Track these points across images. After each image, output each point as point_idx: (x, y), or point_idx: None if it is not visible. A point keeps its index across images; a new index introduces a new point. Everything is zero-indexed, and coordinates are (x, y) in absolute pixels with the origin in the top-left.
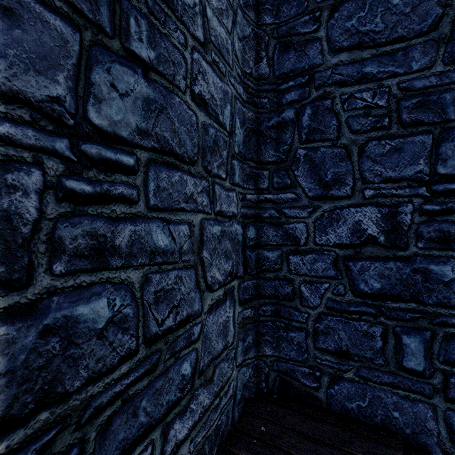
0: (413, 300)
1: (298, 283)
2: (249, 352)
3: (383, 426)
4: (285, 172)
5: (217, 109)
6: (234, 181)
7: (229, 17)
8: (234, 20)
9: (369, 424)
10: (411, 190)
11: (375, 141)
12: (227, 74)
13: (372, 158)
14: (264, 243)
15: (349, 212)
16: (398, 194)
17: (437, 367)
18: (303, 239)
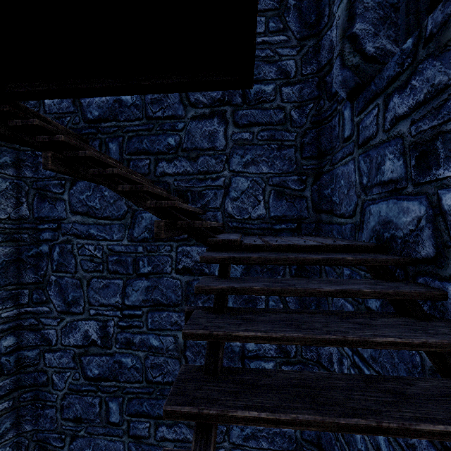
0: (114, 380)
1: (51, 373)
2: (7, 435)
3: None
4: (42, 291)
5: None
6: None
7: None
8: None
9: None
10: (113, 313)
11: (96, 278)
12: None
13: (94, 290)
14: (25, 345)
15: (82, 323)
16: (107, 314)
17: (125, 418)
18: (54, 341)
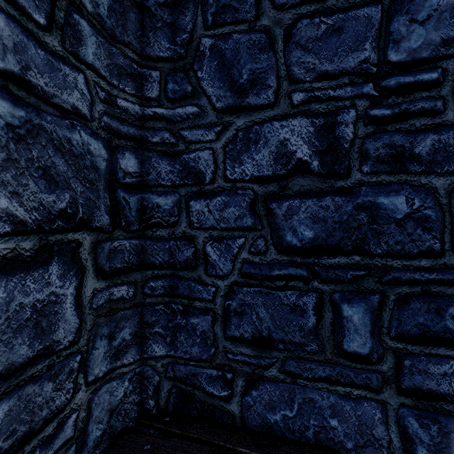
0: (356, 251)
1: (202, 241)
2: (125, 355)
3: (317, 443)
4: (184, 74)
5: None
6: (82, 55)
7: None
8: None
9: (298, 443)
10: (354, 89)
11: (307, 19)
12: None
13: (302, 45)
14: (153, 183)
15: (272, 127)
16: (337, 96)
17: (388, 345)
18: (210, 175)
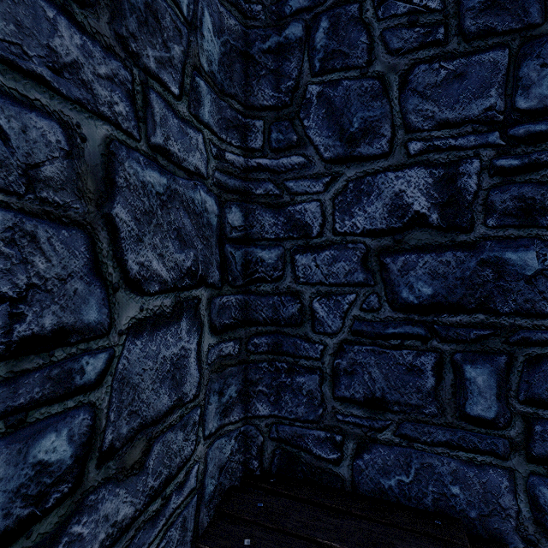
0: (480, 309)
1: (308, 297)
2: (232, 412)
3: (436, 511)
4: (289, 123)
5: None
6: (201, 116)
7: None
8: None
9: (416, 510)
10: (477, 138)
11: (425, 64)
12: None
13: (420, 92)
14: (257, 236)
15: (386, 178)
16: (458, 145)
17: (516, 410)
18: (317, 228)
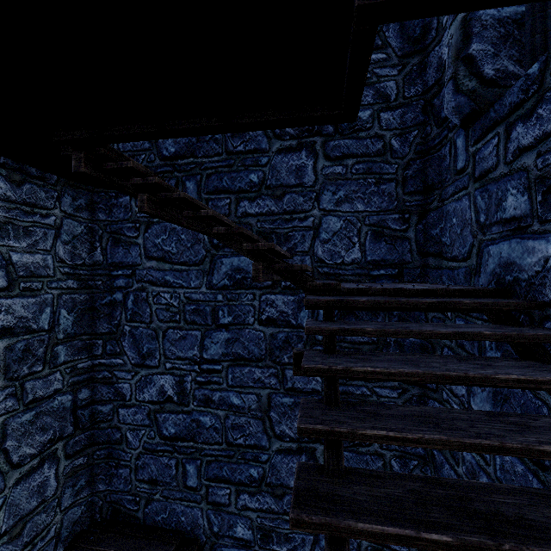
0: (192, 440)
1: (125, 430)
2: (82, 493)
3: (176, 529)
4: (116, 342)
5: (29, 323)
6: (58, 363)
7: (50, 237)
8: (57, 235)
9: (168, 529)
10: (191, 367)
11: (172, 329)
12: (46, 284)
13: (170, 341)
14: (99, 399)
15: (157, 378)
16: (184, 368)
17: (203, 483)
18: (129, 396)
